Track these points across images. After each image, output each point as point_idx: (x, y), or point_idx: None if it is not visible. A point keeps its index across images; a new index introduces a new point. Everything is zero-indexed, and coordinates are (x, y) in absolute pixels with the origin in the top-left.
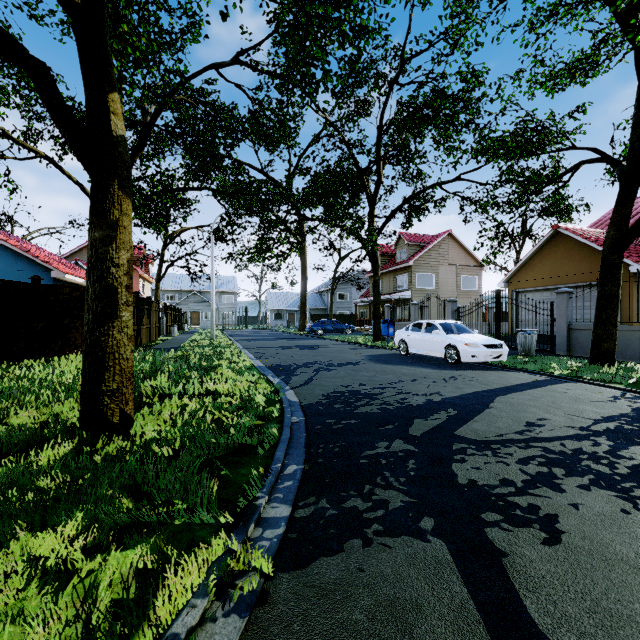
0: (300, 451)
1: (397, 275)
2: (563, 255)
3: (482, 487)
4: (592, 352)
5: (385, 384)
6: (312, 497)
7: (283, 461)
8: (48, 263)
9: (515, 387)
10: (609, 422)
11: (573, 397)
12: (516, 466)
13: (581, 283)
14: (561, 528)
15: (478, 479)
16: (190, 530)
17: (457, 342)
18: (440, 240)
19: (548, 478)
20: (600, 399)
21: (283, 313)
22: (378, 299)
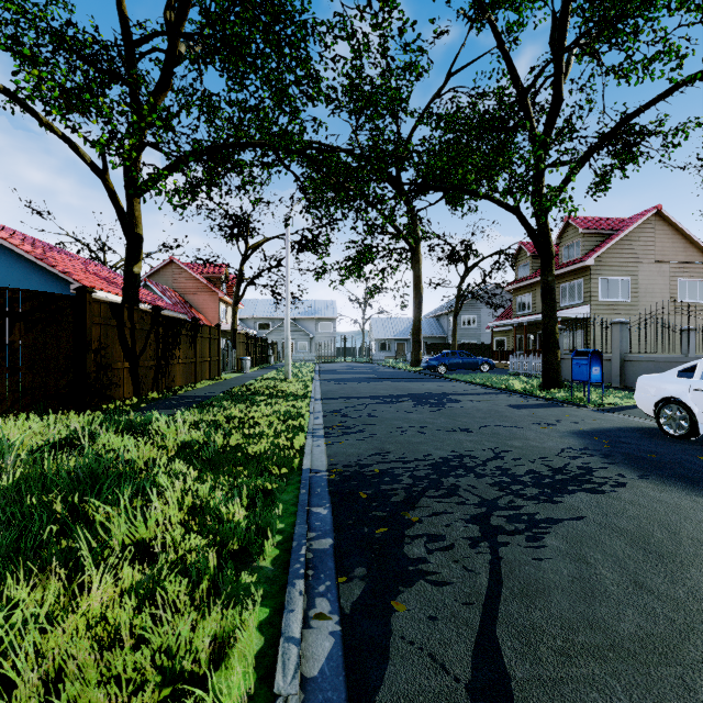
0: None
1: (562, 283)
2: None
3: None
4: None
5: None
6: None
7: None
8: (68, 274)
9: None
10: None
11: None
12: None
13: None
14: None
15: None
16: None
17: None
18: (640, 223)
19: None
20: None
21: (391, 343)
22: (552, 315)
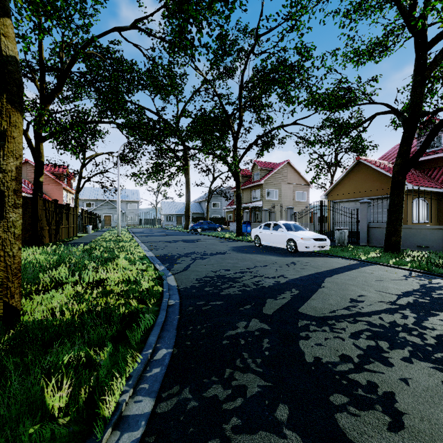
0: (172, 334)
1: (253, 190)
2: (363, 177)
3: (326, 365)
4: (385, 243)
5: (244, 269)
6: (176, 386)
7: (155, 345)
8: None
9: (337, 270)
10: (408, 297)
11: (378, 277)
12: (350, 341)
13: (374, 196)
14: (400, 408)
15: (322, 356)
16: (41, 441)
17: (295, 237)
18: (282, 166)
19: (377, 352)
20: (396, 278)
21: (173, 216)
22: (240, 206)
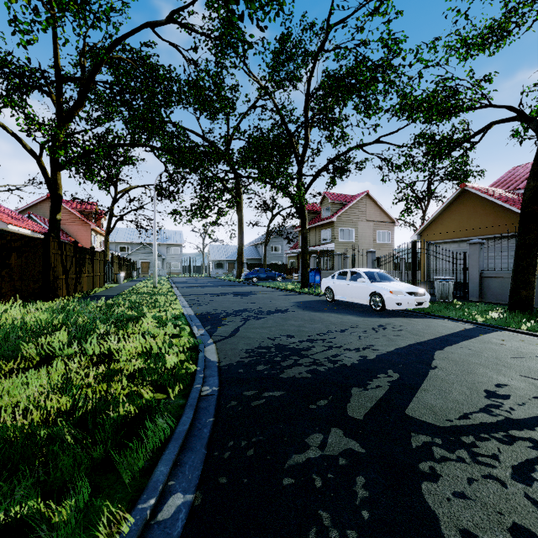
0: (197, 457)
1: (322, 229)
2: (470, 211)
3: None
4: (511, 299)
5: (314, 335)
6: None
7: (165, 484)
8: None
9: (448, 338)
10: None
11: (514, 350)
12: (517, 488)
13: (486, 236)
14: None
15: (475, 529)
16: None
17: (382, 290)
18: (359, 199)
19: None
20: None
21: (223, 263)
22: (306, 250)
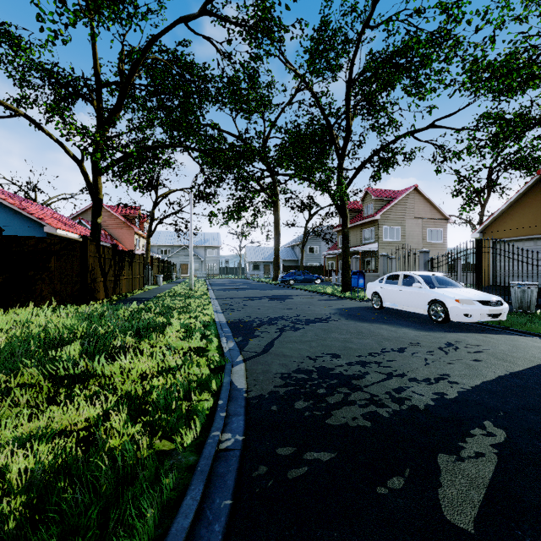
0: None
1: (364, 229)
2: None
3: None
4: None
5: (365, 356)
6: None
7: None
8: (41, 219)
9: None
10: None
11: None
12: None
13: None
14: None
15: None
16: None
17: (444, 297)
18: (406, 195)
19: None
20: None
21: (260, 264)
22: (347, 251)
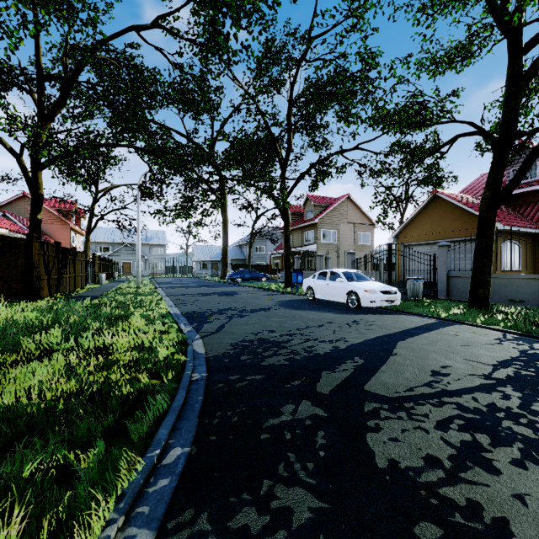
0: (191, 423)
1: (305, 231)
2: (440, 215)
3: (406, 472)
4: (471, 297)
5: (293, 330)
6: (189, 509)
7: (166, 442)
8: None
9: (412, 331)
10: (506, 368)
11: (464, 340)
12: (436, 433)
13: (455, 238)
14: None
15: (399, 458)
16: None
17: (358, 289)
18: (341, 202)
19: (475, 451)
20: (488, 341)
21: (208, 263)
22: (289, 251)
